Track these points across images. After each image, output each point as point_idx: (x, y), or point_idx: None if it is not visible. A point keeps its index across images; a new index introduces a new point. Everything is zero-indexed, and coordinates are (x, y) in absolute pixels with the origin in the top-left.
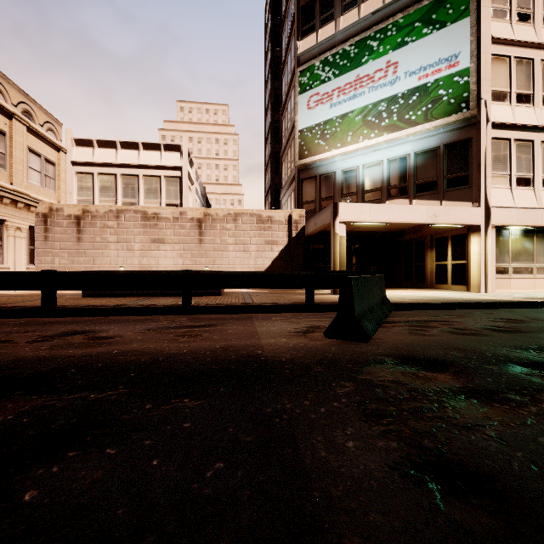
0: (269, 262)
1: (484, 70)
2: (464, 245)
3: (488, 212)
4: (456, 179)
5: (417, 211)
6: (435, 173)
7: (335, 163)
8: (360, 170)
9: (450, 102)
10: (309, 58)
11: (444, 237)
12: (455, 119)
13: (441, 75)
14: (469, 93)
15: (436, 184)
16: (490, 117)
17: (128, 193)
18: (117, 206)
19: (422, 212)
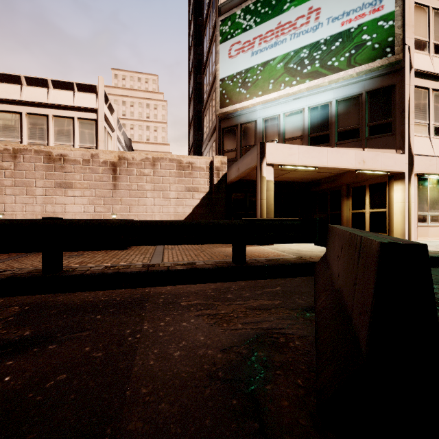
0: (189, 209)
1: (408, 16)
2: (384, 193)
3: (411, 160)
4: (379, 127)
5: (346, 155)
6: (357, 121)
7: (256, 112)
8: (281, 118)
9: (375, 47)
10: (230, 8)
11: (361, 186)
12: (379, 64)
13: (365, 19)
14: (394, 38)
15: (358, 131)
16: (413, 64)
17: (36, 134)
18: (14, 145)
19: (350, 157)
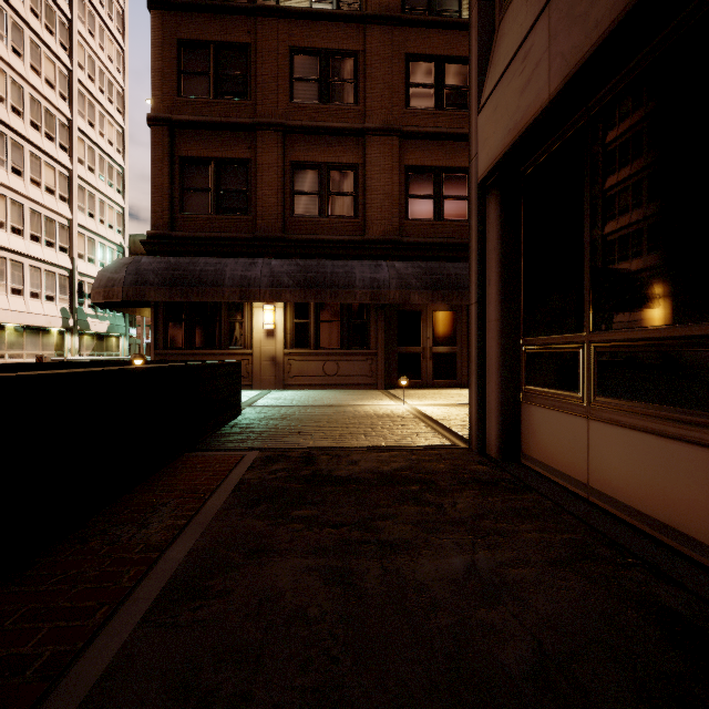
0: None
1: None
2: None
3: None
4: None
5: None
6: None
7: None
8: None
9: None
10: None
11: None
12: None
13: None
14: None
15: None
16: None
17: None
18: None
19: None
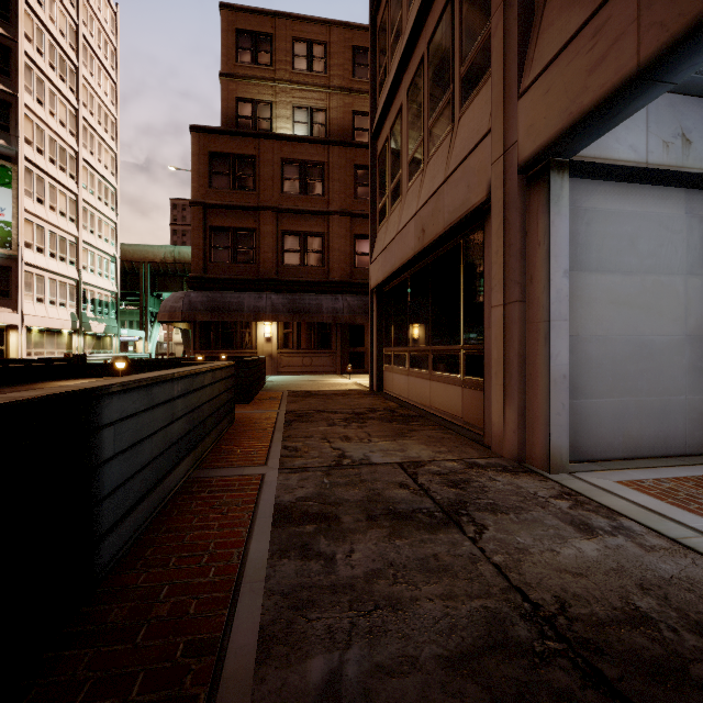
0: None
1: (21, 228)
2: (3, 336)
3: (23, 318)
4: (1, 291)
5: None
6: None
7: None
8: None
9: None
10: None
11: None
12: (2, 252)
13: None
14: (13, 240)
15: None
16: (25, 258)
17: None
18: None
19: None
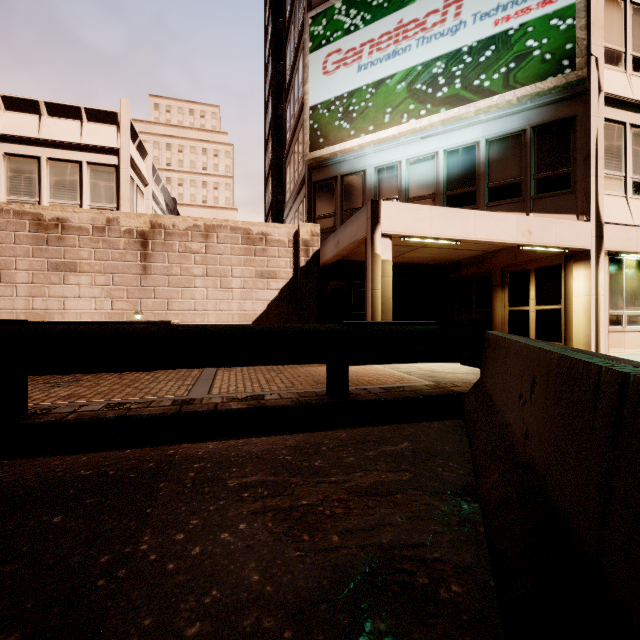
0: (262, 306)
1: (596, 12)
2: (558, 281)
3: (600, 231)
4: (551, 180)
5: (504, 222)
6: (518, 171)
7: (365, 157)
8: (403, 167)
9: (545, 58)
10: None
11: (523, 271)
12: (552, 84)
13: (530, 16)
14: (575, 44)
15: (520, 187)
16: (603, 85)
17: (20, 187)
18: None
19: (510, 226)
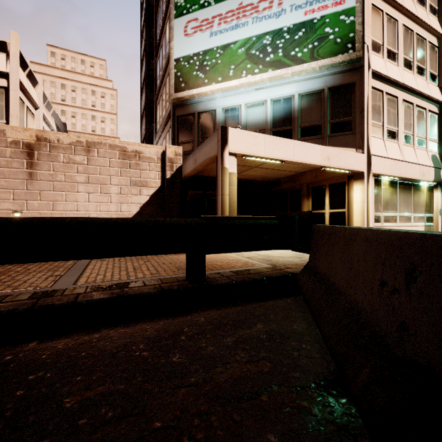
0: (136, 208)
1: (367, 15)
2: (343, 193)
3: (369, 160)
4: (340, 124)
5: (312, 150)
6: (319, 117)
7: (215, 100)
8: (243, 109)
9: (337, 41)
10: None
11: (321, 186)
12: (341, 59)
13: (328, 11)
14: (355, 34)
15: (320, 128)
16: (371, 64)
17: None
18: None
19: (316, 153)
